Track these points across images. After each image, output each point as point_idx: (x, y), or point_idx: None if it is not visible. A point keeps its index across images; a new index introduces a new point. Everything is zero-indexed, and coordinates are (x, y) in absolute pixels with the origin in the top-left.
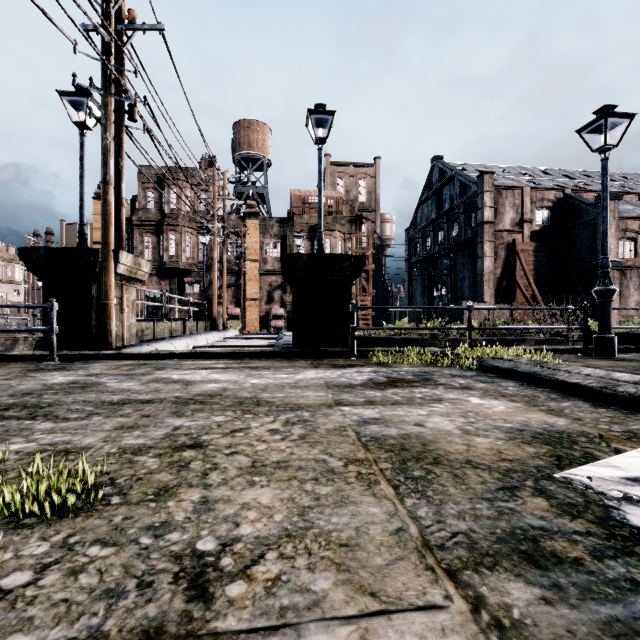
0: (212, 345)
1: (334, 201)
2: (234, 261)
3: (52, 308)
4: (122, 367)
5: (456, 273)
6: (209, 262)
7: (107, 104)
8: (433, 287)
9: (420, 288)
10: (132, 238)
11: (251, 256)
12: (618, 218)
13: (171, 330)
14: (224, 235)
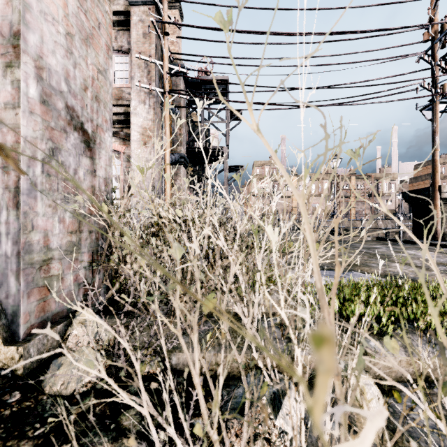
0: None
1: None
2: None
3: (399, 219)
4: (411, 247)
5: None
6: None
7: (433, 107)
8: None
9: None
10: None
11: None
12: None
13: None
14: None
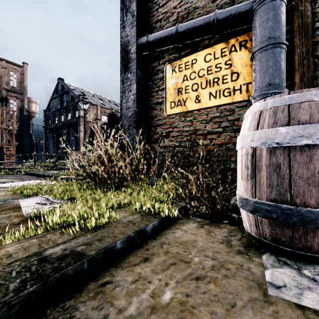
0: None
1: None
2: None
3: None
4: None
5: (70, 137)
6: None
7: None
8: (59, 143)
9: (52, 143)
10: None
11: None
12: None
13: None
14: None
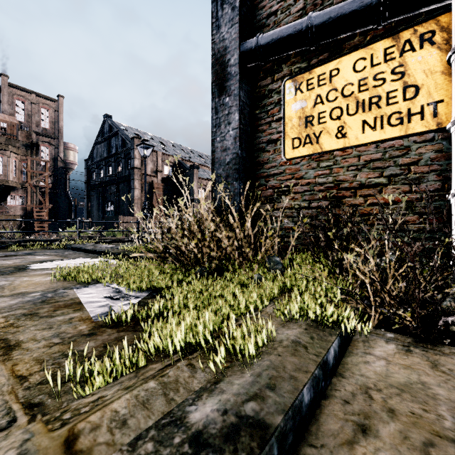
0: None
1: (8, 124)
2: None
3: None
4: None
5: (120, 196)
6: None
7: None
8: (105, 204)
9: (96, 204)
10: None
11: None
12: (198, 178)
13: None
14: None
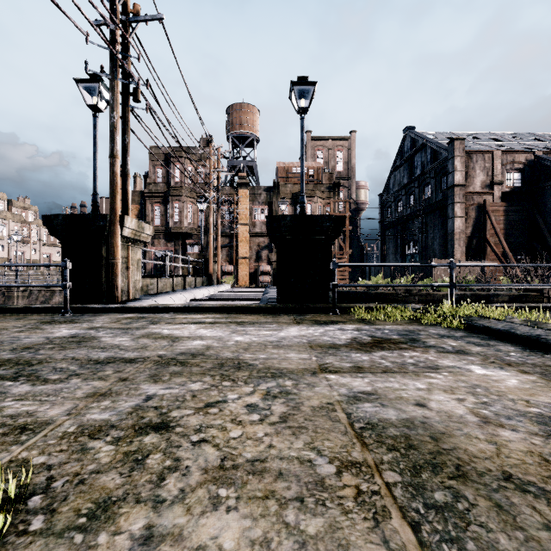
0: (206, 299)
1: (314, 171)
2: (228, 225)
3: (66, 267)
4: (122, 320)
5: (427, 233)
6: (207, 226)
7: (114, 87)
8: (405, 246)
9: (393, 247)
10: (144, 207)
11: (242, 221)
12: None
13: (172, 285)
14: (218, 202)
